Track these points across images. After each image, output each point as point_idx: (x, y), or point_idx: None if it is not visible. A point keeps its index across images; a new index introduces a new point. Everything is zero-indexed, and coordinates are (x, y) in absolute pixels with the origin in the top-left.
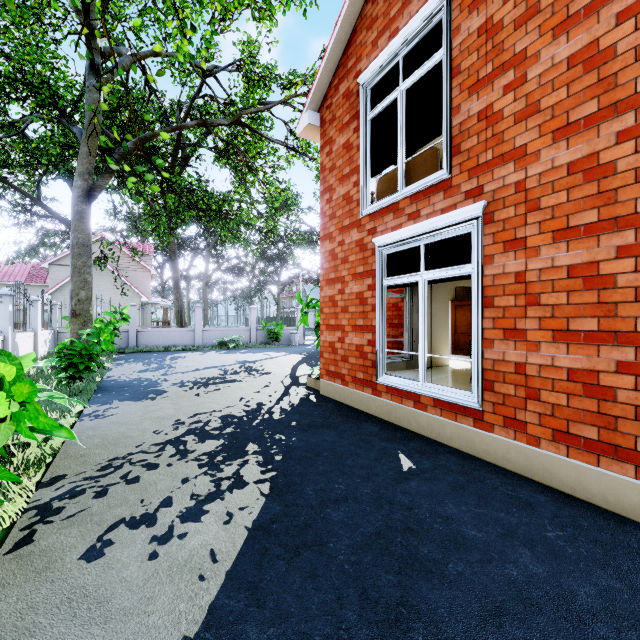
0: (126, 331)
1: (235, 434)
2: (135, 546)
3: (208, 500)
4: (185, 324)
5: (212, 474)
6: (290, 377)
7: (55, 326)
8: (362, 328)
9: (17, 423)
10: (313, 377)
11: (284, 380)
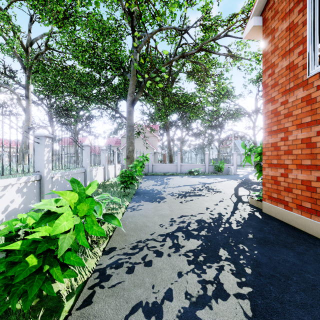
0: (148, 165)
1: (208, 237)
2: None
3: (199, 304)
4: (172, 162)
5: (198, 273)
6: (235, 196)
7: (122, 162)
8: (309, 167)
9: (76, 233)
10: (255, 199)
11: (231, 198)
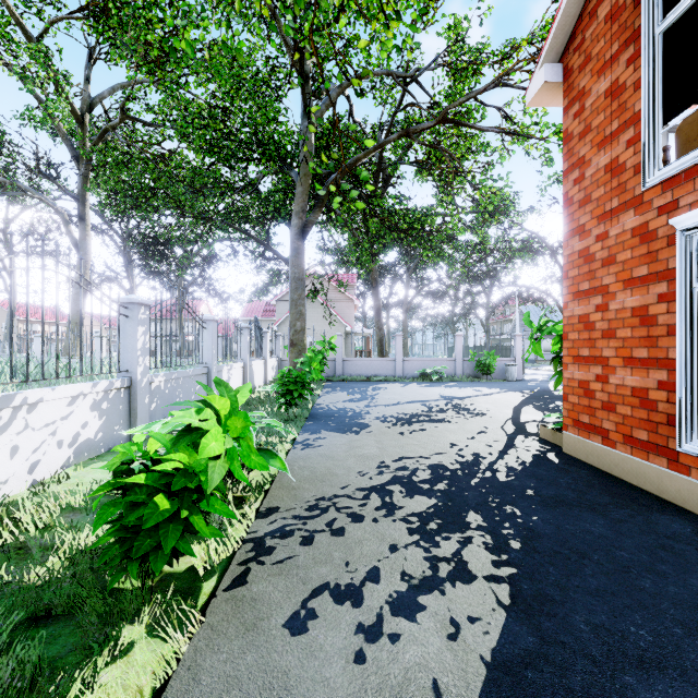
0: (333, 360)
1: (449, 493)
2: (339, 631)
3: (423, 588)
4: (386, 353)
5: (425, 547)
6: (512, 422)
7: (279, 354)
8: (645, 362)
9: (230, 461)
10: (550, 427)
11: (504, 426)
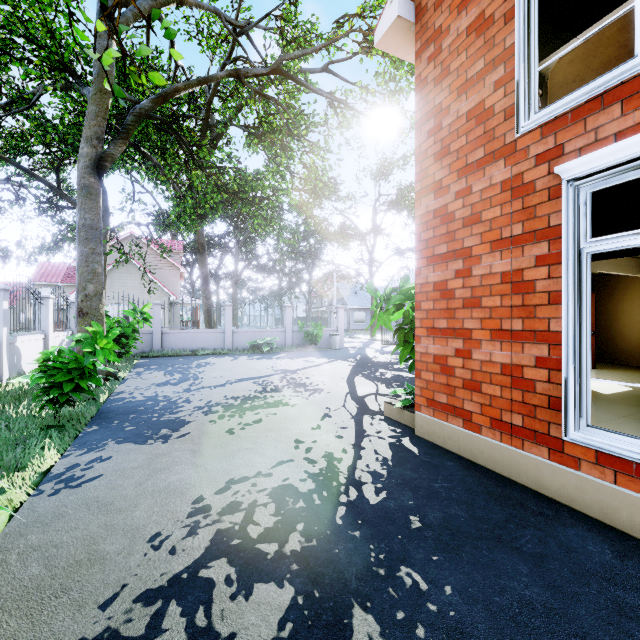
0: (150, 332)
1: (311, 560)
2: None
3: None
4: (214, 325)
5: None
6: (352, 398)
7: (73, 327)
8: (519, 335)
9: None
10: (398, 405)
11: (346, 404)
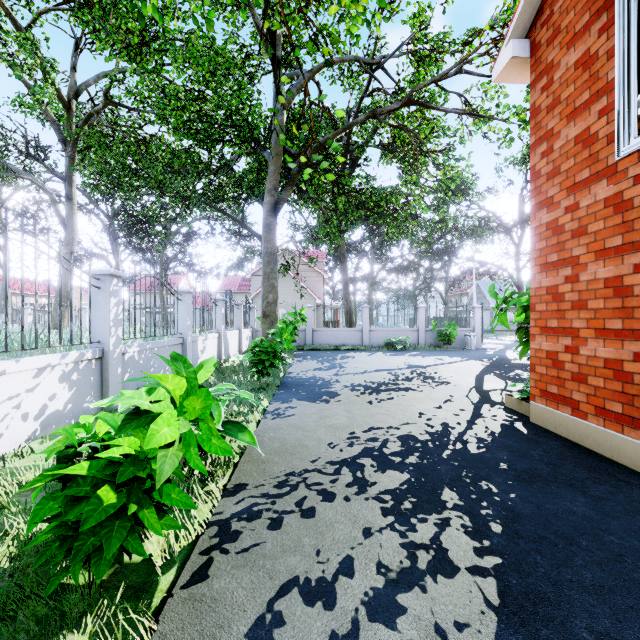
0: (304, 330)
1: (422, 467)
2: None
3: (402, 584)
4: (353, 324)
5: (401, 531)
6: (476, 391)
7: (253, 325)
8: (619, 333)
9: (184, 448)
10: (516, 396)
11: (469, 394)
